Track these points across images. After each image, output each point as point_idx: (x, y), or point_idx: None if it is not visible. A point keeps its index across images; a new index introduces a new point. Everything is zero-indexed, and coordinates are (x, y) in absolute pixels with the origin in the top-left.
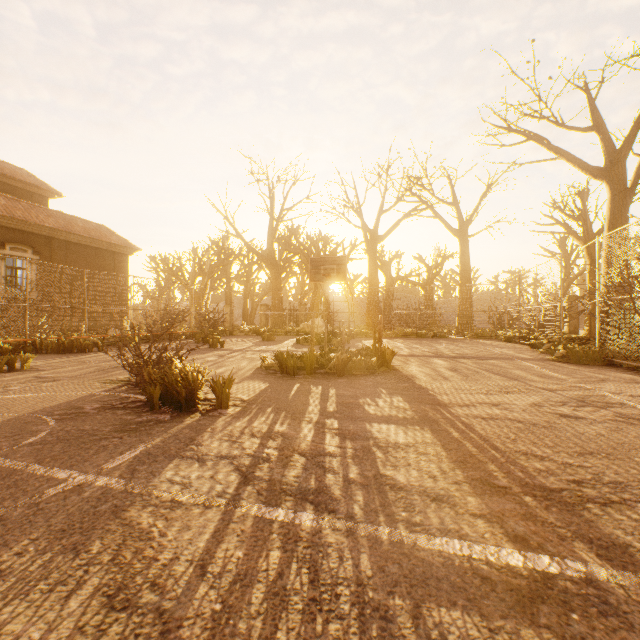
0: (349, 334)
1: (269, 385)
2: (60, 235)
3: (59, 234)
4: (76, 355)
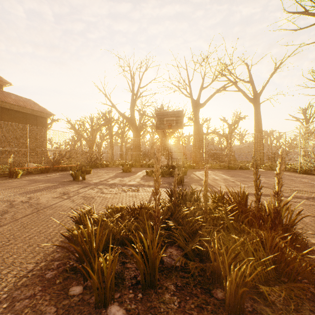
0: (183, 167)
1: None
2: None
3: None
4: None
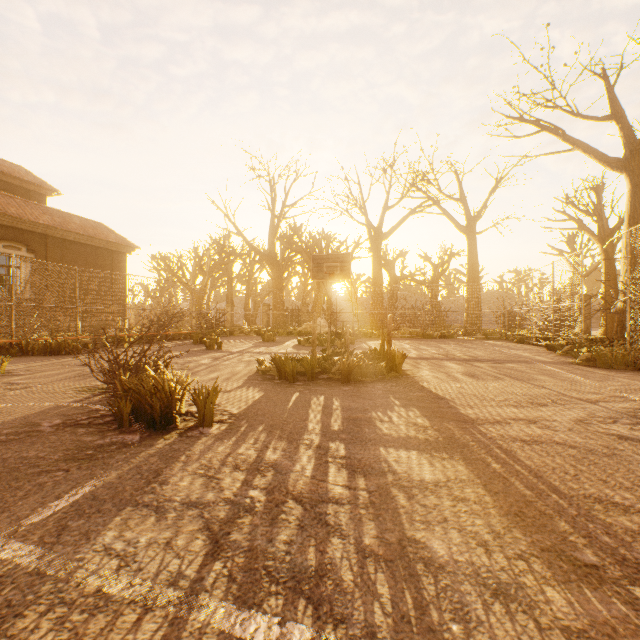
0: (353, 335)
1: (264, 394)
2: (55, 233)
3: (54, 232)
4: (63, 357)
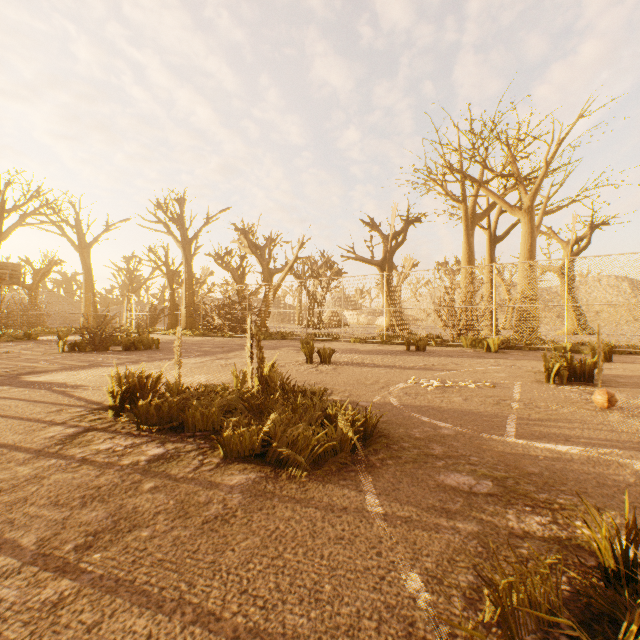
0: (0, 333)
1: None
2: None
3: None
4: None
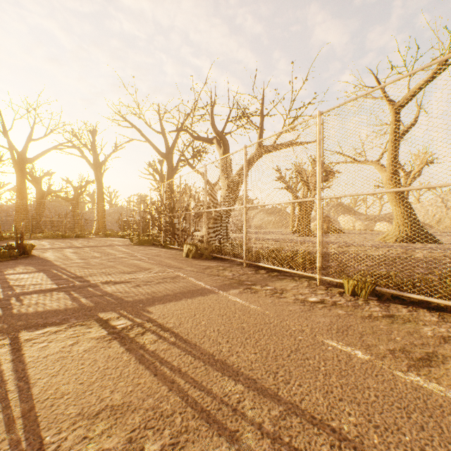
0: None
1: None
2: None
3: None
4: None
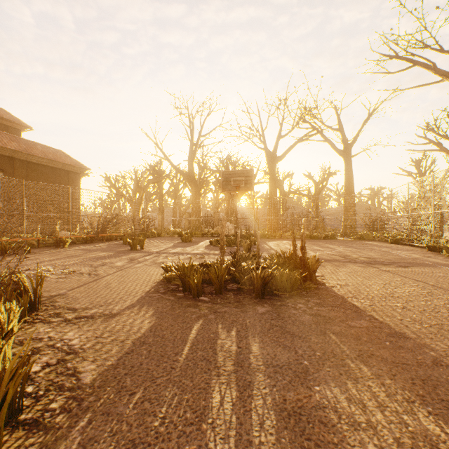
0: (254, 236)
1: (156, 322)
2: (21, 156)
3: (20, 155)
4: None
